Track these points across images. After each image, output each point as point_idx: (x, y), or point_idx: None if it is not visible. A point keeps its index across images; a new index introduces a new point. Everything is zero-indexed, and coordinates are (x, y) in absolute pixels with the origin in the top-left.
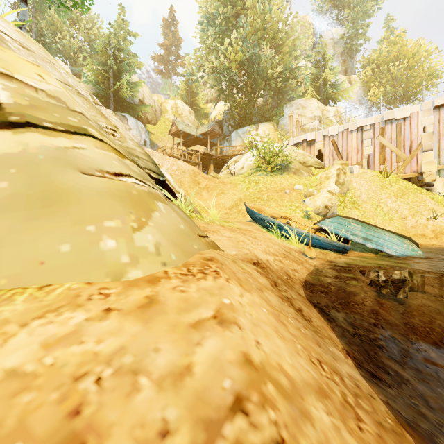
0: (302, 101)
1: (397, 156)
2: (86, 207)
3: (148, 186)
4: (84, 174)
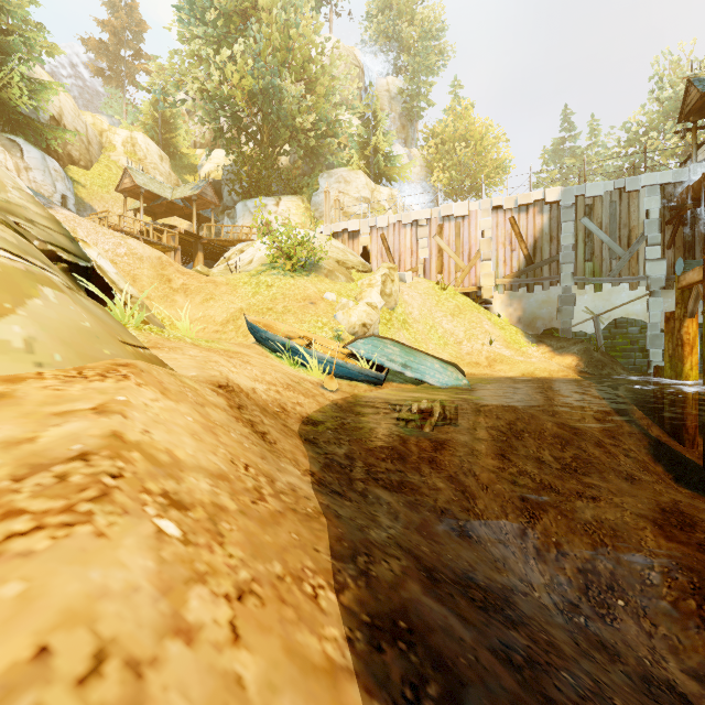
0: (345, 172)
1: (456, 264)
2: None
3: (33, 264)
4: None
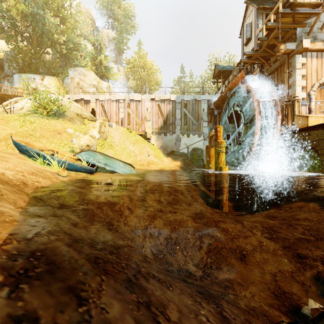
0: (84, 70)
1: (136, 121)
2: None
3: None
4: None
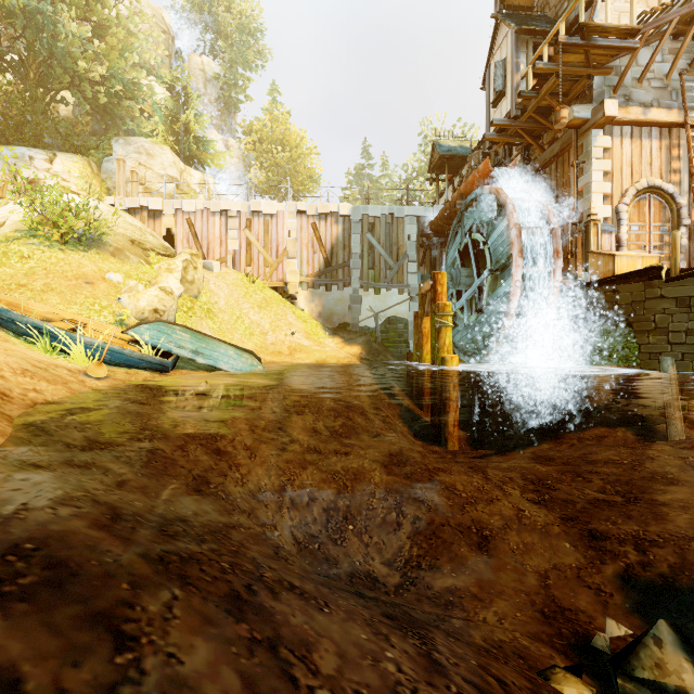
0: (148, 144)
1: (265, 259)
2: None
3: None
4: None
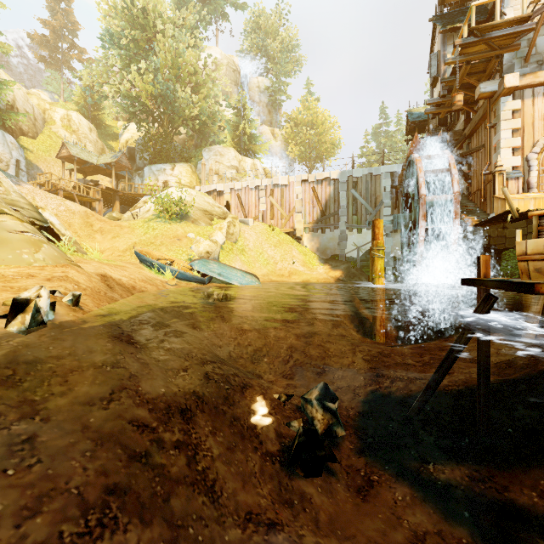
0: (221, 148)
1: (282, 214)
2: (15, 245)
3: (38, 236)
4: (10, 232)
